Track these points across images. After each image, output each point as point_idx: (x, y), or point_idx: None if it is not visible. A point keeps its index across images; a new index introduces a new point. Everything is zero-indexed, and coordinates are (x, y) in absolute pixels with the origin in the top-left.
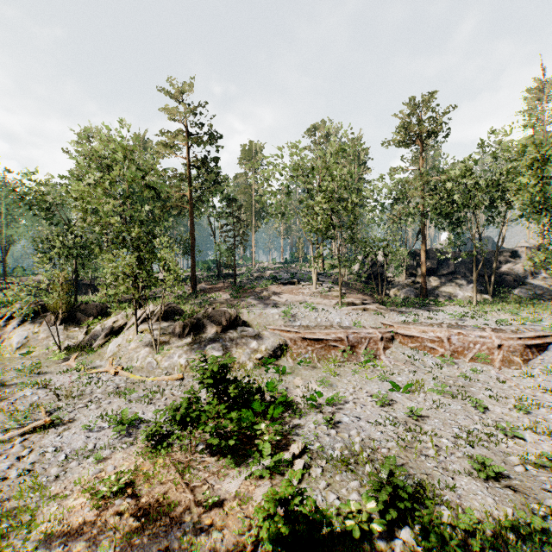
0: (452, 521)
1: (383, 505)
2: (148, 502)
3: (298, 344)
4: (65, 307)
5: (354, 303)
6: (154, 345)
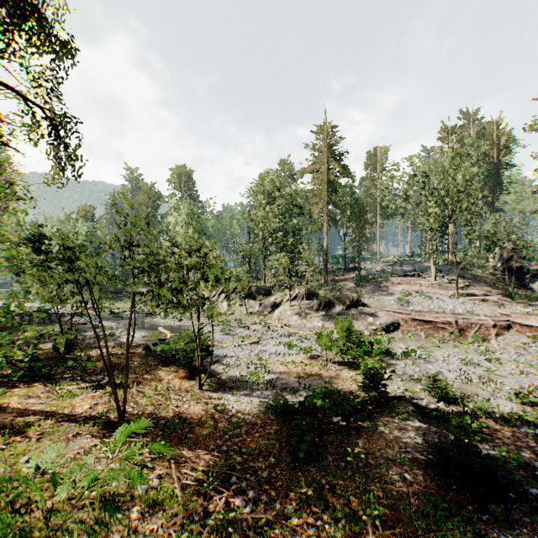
0: (475, 408)
1: (427, 388)
2: (309, 372)
3: (409, 323)
4: (248, 288)
5: (475, 294)
6: (302, 313)
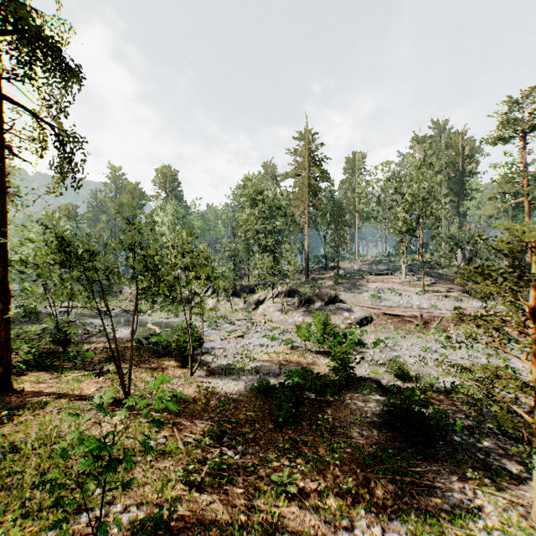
0: (426, 384)
1: (388, 370)
2: (289, 360)
3: (380, 318)
4: (233, 286)
5: (439, 291)
6: (284, 309)
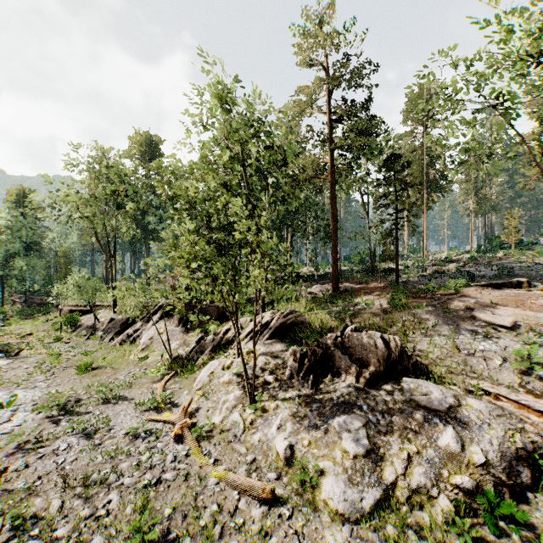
0: None
1: None
2: None
3: None
4: (187, 307)
5: None
6: (247, 390)
